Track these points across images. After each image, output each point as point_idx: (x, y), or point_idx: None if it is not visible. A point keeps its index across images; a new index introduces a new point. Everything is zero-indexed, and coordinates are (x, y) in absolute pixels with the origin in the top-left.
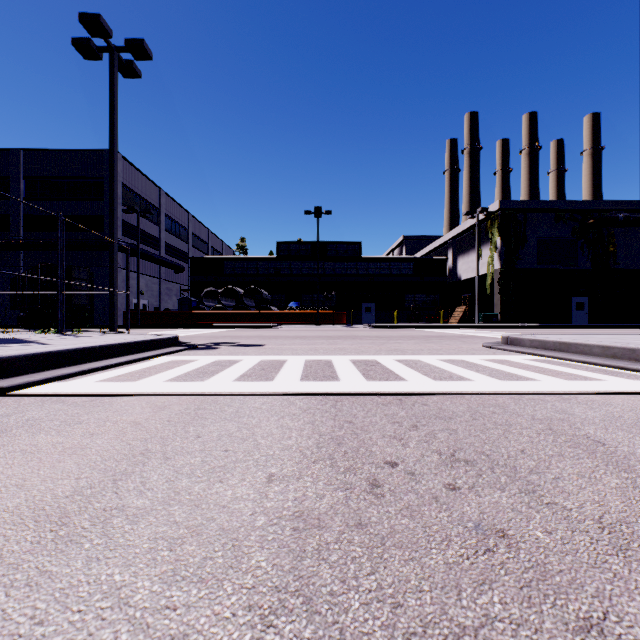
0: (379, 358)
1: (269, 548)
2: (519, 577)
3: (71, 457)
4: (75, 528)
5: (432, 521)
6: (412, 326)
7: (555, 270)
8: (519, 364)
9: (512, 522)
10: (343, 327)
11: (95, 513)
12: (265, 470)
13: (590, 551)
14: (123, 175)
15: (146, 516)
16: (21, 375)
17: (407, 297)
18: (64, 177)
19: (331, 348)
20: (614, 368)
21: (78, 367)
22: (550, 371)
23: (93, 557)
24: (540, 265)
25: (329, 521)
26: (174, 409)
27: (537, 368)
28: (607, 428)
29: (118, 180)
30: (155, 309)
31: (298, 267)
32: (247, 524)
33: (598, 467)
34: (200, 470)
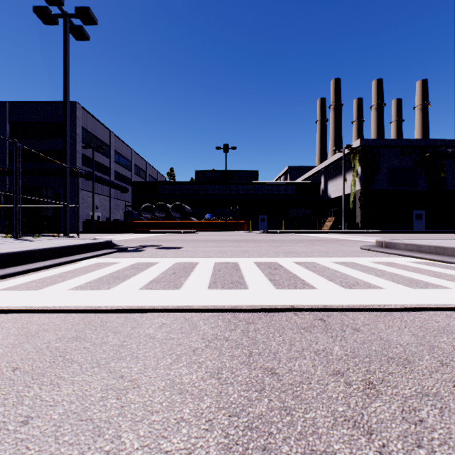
0: (279, 260)
1: None
2: None
3: None
4: None
5: None
6: (296, 232)
7: (401, 190)
8: (409, 267)
9: None
10: (244, 232)
11: None
12: None
13: None
14: (82, 121)
15: None
16: None
17: (291, 211)
18: (39, 122)
19: (237, 250)
20: None
21: None
22: (447, 275)
23: None
24: (390, 187)
25: None
26: (43, 339)
27: (431, 272)
28: None
29: (78, 124)
30: (107, 219)
31: (211, 189)
32: None
33: None
34: None
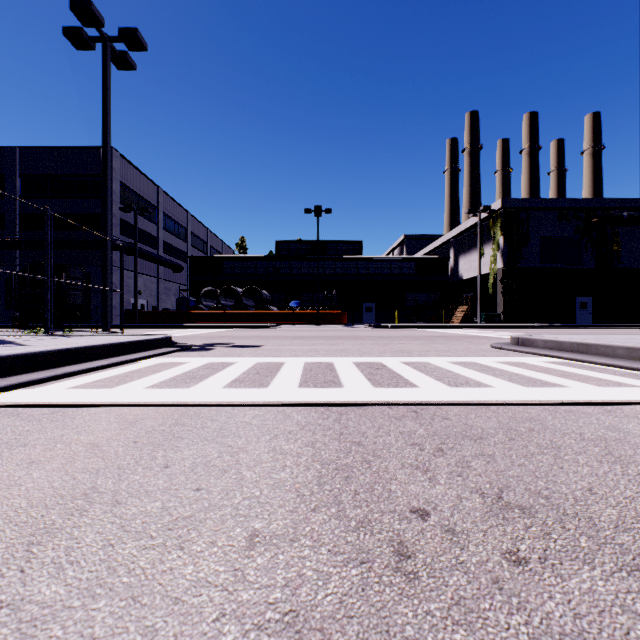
0: (384, 360)
1: None
2: None
3: None
4: None
5: (504, 636)
6: (414, 326)
7: (558, 269)
8: (538, 367)
9: (633, 638)
10: (343, 327)
11: None
12: (246, 525)
13: None
14: (120, 173)
15: (49, 624)
16: None
17: (408, 297)
18: (61, 175)
19: (332, 349)
20: None
21: (52, 371)
22: (575, 375)
23: None
24: (543, 264)
25: (338, 636)
26: (146, 425)
27: (559, 372)
28: None
29: (115, 178)
30: (153, 309)
31: (298, 266)
32: None
33: None
34: (156, 525)
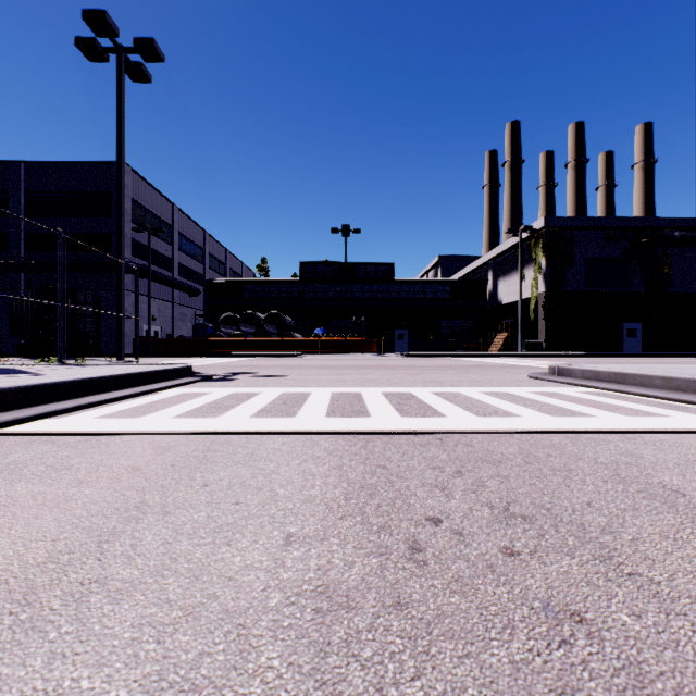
0: (414, 390)
1: (284, 639)
2: (609, 683)
3: (51, 512)
4: (41, 609)
5: (489, 599)
6: (449, 355)
7: (605, 293)
8: (571, 397)
9: (589, 601)
10: (373, 356)
11: (69, 588)
12: (282, 529)
13: (694, 643)
14: (133, 190)
15: (132, 592)
16: (9, 410)
17: (443, 323)
18: (68, 192)
19: (360, 379)
20: (678, 402)
21: (76, 401)
22: (607, 405)
23: (58, 652)
24: (588, 288)
25: (360, 599)
26: (180, 451)
27: (592, 402)
28: (684, 474)
29: (127, 195)
30: (168, 336)
31: (324, 290)
32: (257, 604)
33: (683, 525)
34: (204, 529)
